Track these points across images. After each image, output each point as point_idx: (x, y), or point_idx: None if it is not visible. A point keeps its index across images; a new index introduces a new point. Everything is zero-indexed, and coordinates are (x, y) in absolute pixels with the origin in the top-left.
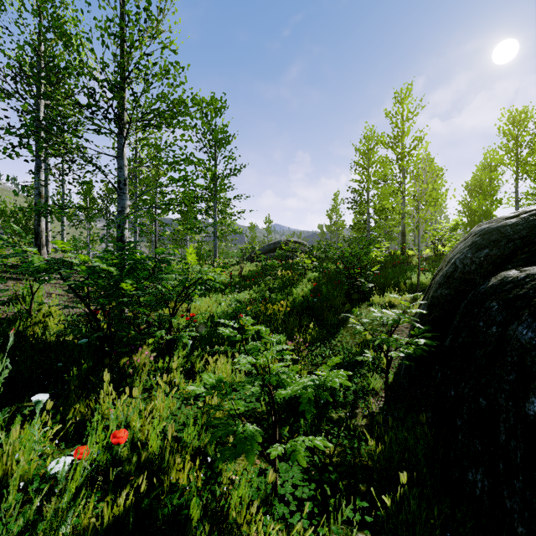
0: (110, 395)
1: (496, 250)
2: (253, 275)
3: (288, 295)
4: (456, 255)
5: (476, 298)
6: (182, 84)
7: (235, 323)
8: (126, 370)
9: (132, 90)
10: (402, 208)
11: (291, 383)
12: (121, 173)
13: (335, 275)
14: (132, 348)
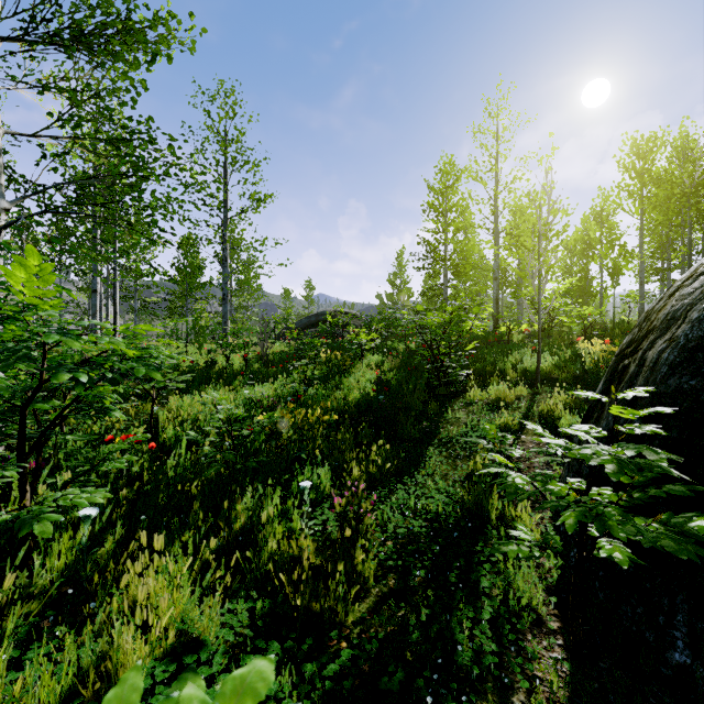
0: None
1: None
2: (282, 358)
3: (336, 389)
4: (703, 303)
5: None
6: None
7: None
8: None
9: None
10: (495, 265)
11: None
12: None
13: (407, 359)
14: None
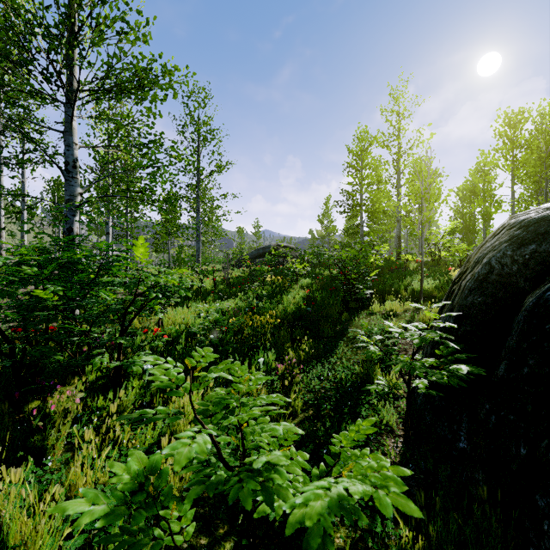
0: (6, 462)
1: (546, 246)
2: (240, 281)
3: (278, 303)
4: (490, 253)
5: (543, 309)
6: (143, 35)
7: (177, 364)
8: (33, 422)
9: (76, 39)
10: (397, 210)
11: (283, 487)
12: (69, 153)
13: (329, 282)
14: (52, 385)
